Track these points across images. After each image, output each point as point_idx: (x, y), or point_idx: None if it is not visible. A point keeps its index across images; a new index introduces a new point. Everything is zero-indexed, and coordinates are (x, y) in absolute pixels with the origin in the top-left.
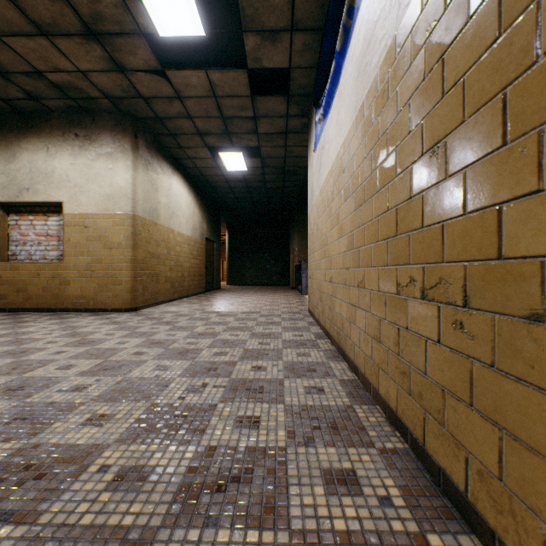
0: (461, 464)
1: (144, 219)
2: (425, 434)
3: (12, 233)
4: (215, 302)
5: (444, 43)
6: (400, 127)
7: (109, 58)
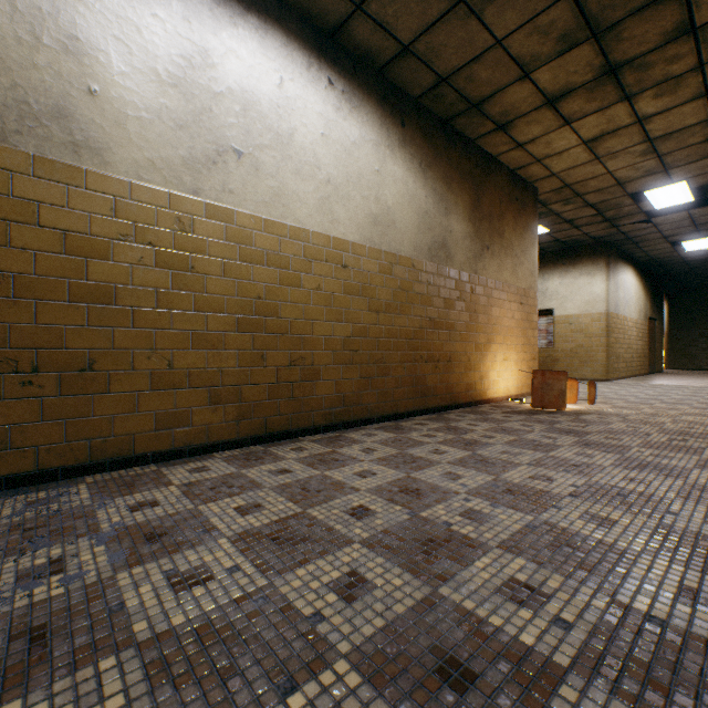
0: None
1: (611, 314)
2: None
3: None
4: (675, 381)
5: None
6: None
7: (609, 225)
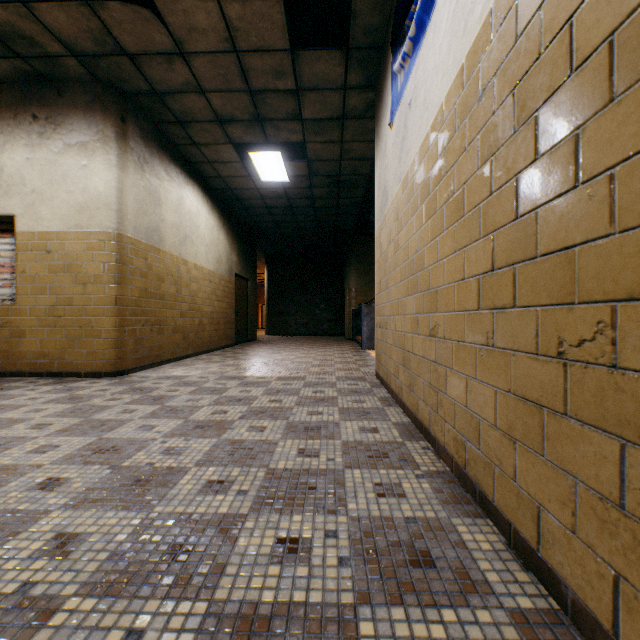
0: None
1: (137, 242)
2: None
3: None
4: (243, 360)
5: None
6: None
7: None
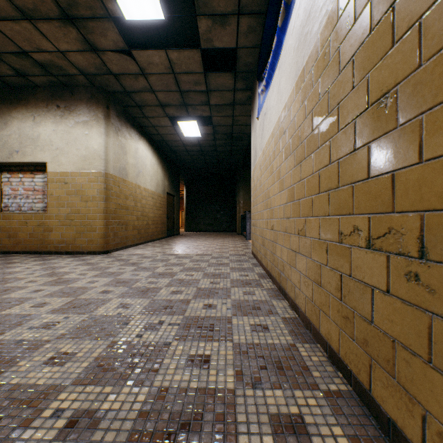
0: (416, 421)
1: (115, 177)
2: (371, 381)
3: (5, 188)
4: (174, 246)
5: None
6: (342, 84)
7: (84, 40)
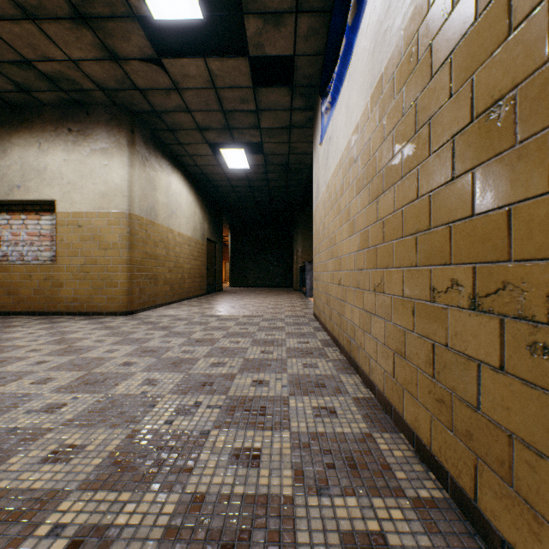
0: (544, 548)
1: (141, 218)
2: (477, 488)
3: (3, 233)
4: (216, 305)
5: None
6: (436, 93)
7: (101, 45)
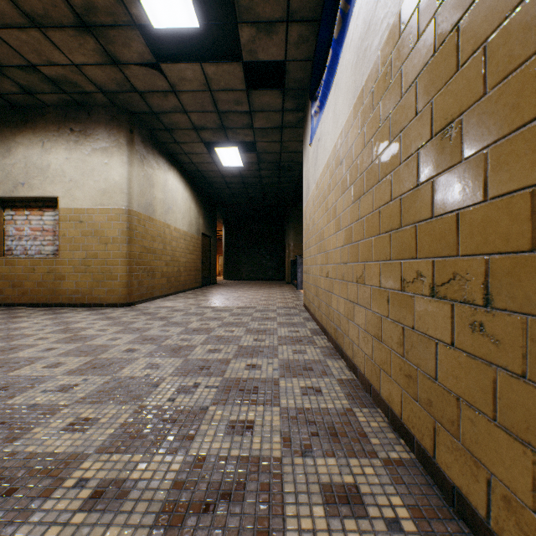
0: (481, 486)
1: (140, 214)
2: (435, 446)
3: (8, 228)
4: (211, 297)
5: (458, 10)
6: (405, 110)
7: (103, 51)
